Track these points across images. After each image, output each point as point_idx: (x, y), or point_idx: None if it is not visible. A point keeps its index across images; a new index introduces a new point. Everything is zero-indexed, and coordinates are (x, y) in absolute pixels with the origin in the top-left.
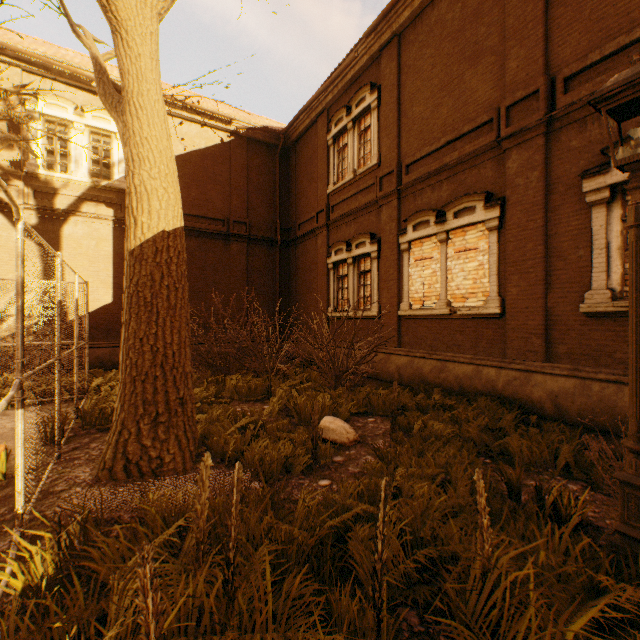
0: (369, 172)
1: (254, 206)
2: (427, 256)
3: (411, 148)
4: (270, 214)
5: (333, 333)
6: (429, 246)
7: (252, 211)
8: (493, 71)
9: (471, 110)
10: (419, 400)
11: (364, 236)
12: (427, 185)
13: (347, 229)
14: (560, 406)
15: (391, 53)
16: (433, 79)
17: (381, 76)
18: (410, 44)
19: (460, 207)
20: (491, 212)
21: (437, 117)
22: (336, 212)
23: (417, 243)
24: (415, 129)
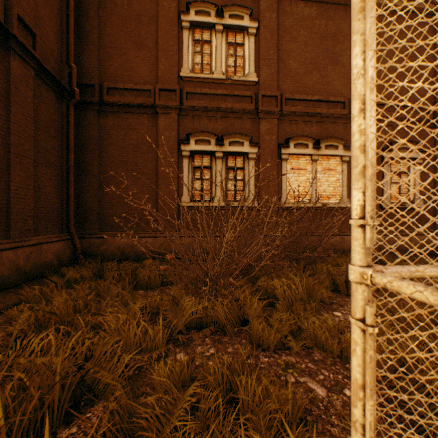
0: (244, 84)
1: (40, 15)
2: (302, 167)
3: (288, 88)
4: (58, 46)
5: (187, 223)
6: (303, 161)
7: (38, 21)
8: (343, 77)
9: (331, 90)
10: (373, 258)
11: (243, 137)
12: (303, 120)
13: (211, 123)
14: (381, 248)
15: (272, 4)
16: (306, 52)
17: (261, 14)
18: (287, 13)
19: (329, 143)
20: (347, 152)
21: (309, 79)
22: (196, 101)
23: (294, 157)
24: (291, 76)
